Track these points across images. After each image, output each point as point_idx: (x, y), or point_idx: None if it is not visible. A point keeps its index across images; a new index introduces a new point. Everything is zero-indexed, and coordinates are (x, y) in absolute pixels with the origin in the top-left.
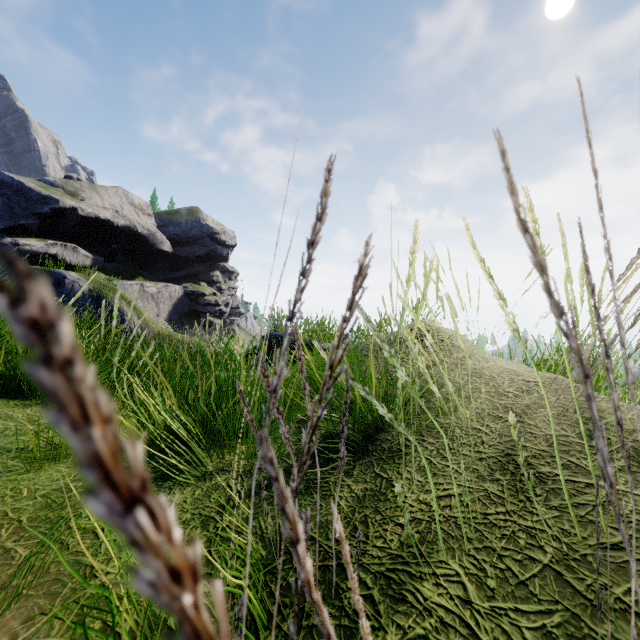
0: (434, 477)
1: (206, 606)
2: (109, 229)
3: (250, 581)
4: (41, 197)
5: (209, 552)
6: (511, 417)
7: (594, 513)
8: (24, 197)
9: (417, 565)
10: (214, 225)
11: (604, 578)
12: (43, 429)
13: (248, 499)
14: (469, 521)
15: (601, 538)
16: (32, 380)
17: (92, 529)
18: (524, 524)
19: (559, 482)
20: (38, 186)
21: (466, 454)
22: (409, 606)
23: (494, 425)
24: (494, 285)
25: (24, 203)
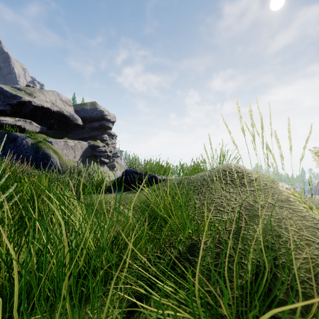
0: None
1: None
2: (49, 112)
3: None
4: (12, 95)
5: None
6: None
7: None
8: (3, 95)
9: None
10: (104, 111)
11: None
12: None
13: None
14: None
15: None
16: None
17: None
18: None
19: None
20: (10, 89)
21: None
22: None
23: None
24: None
25: (3, 98)
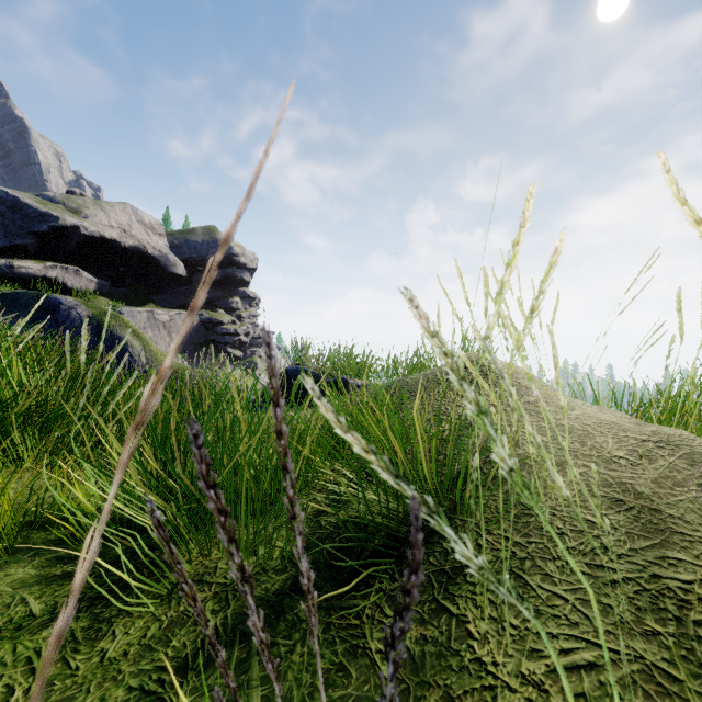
0: (538, 618)
1: None
2: (116, 250)
3: None
4: (39, 214)
5: None
6: None
7: None
8: (20, 214)
9: None
10: (233, 246)
11: None
12: None
13: (229, 649)
14: None
15: None
16: None
17: None
18: None
19: None
20: (35, 202)
21: (582, 570)
22: None
23: (614, 515)
24: None
25: (20, 220)
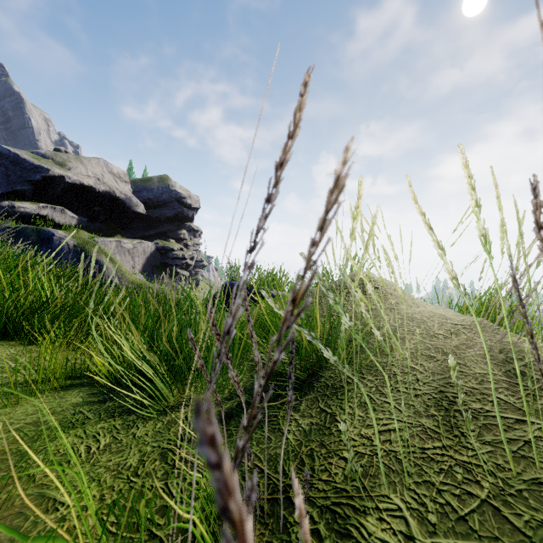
0: (374, 412)
1: (160, 539)
2: (92, 194)
3: (203, 514)
4: (34, 167)
5: (166, 484)
6: (450, 359)
7: (525, 448)
8: (19, 167)
9: (361, 499)
10: (181, 191)
11: (541, 514)
12: (23, 367)
13: None
14: (408, 455)
15: (534, 473)
16: (17, 323)
17: (59, 461)
18: (460, 459)
19: (490, 418)
20: (31, 157)
21: (403, 391)
22: (354, 541)
23: (427, 364)
24: (433, 234)
25: (19, 172)
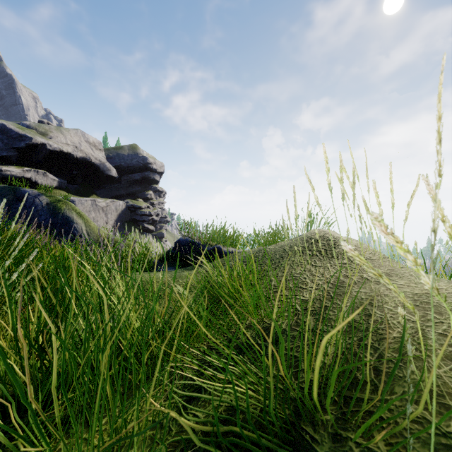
0: None
1: None
2: (70, 160)
3: None
4: (19, 135)
5: None
6: None
7: None
8: (6, 135)
9: None
10: (148, 157)
11: None
12: None
13: None
14: None
15: None
16: None
17: None
18: None
19: None
20: (16, 127)
21: None
22: None
23: None
24: None
25: (6, 140)
